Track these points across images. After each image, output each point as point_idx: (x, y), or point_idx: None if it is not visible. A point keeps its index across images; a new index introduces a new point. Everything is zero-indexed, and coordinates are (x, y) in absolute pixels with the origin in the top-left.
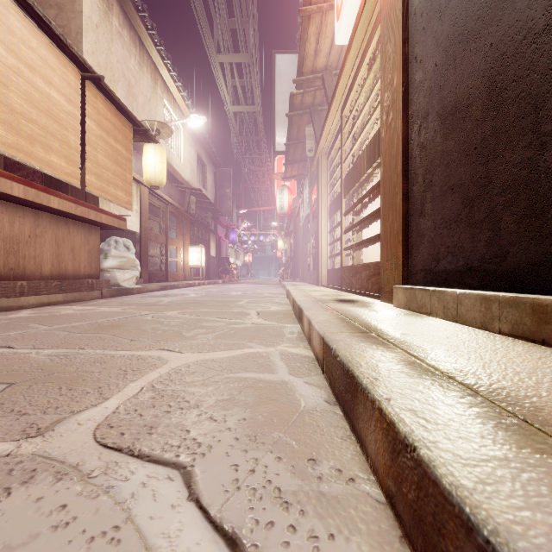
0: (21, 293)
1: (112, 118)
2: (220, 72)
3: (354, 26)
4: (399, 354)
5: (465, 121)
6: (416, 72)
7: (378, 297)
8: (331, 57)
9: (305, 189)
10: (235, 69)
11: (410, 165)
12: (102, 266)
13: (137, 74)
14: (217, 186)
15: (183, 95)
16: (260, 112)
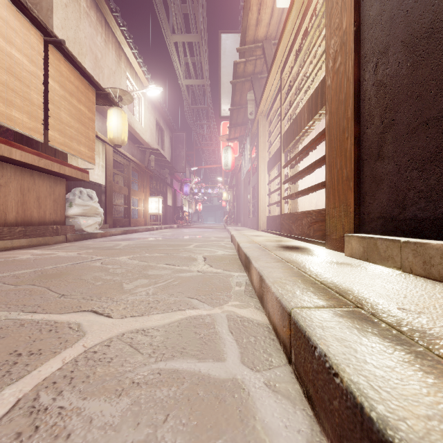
0: None
1: (75, 81)
2: (174, 51)
3: None
4: None
5: None
6: (370, 7)
7: (321, 243)
8: (271, 27)
9: (246, 147)
10: (187, 48)
11: (363, 107)
12: (67, 214)
13: (103, 50)
14: (173, 148)
15: (143, 70)
16: (208, 85)
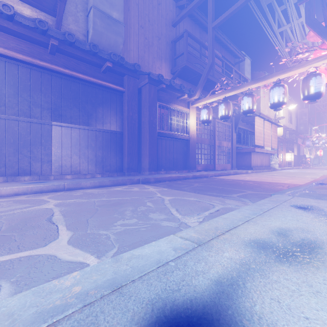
0: (263, 169)
1: (274, 128)
2: None
3: None
4: None
5: None
6: None
7: None
8: None
9: None
10: None
11: None
12: (270, 163)
13: None
14: (297, 119)
15: None
16: None
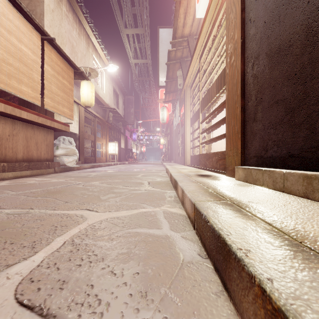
0: (3, 170)
1: (61, 64)
2: (126, 39)
3: (208, 5)
4: (257, 222)
5: (287, 56)
6: (250, 29)
7: (223, 173)
8: (193, 27)
9: (177, 108)
10: (135, 37)
11: (246, 89)
12: (55, 154)
13: (77, 40)
14: (125, 107)
15: (105, 53)
16: (150, 63)
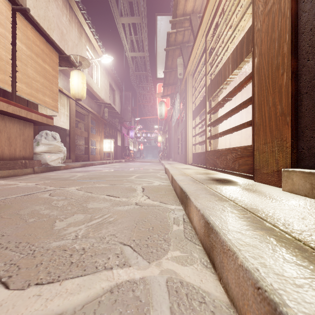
0: None
1: (41, 45)
2: (122, 30)
3: None
4: None
5: None
6: None
7: (248, 176)
8: (197, 2)
9: (176, 101)
10: (131, 28)
11: (302, 40)
12: (35, 151)
13: (68, 27)
14: (122, 103)
15: (99, 45)
16: (147, 56)
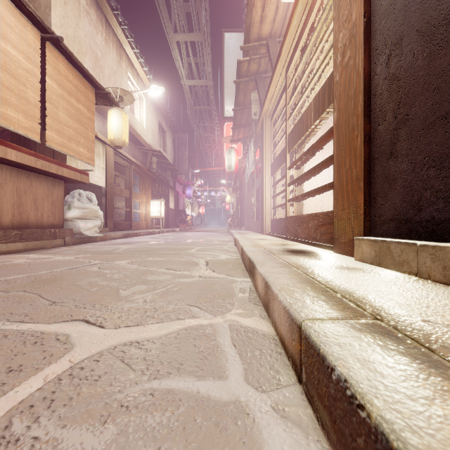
0: None
1: (74, 80)
2: (177, 50)
3: None
4: None
5: None
6: None
7: (329, 247)
8: (275, 24)
9: (250, 149)
10: (189, 47)
11: (374, 103)
12: (65, 217)
13: (103, 49)
14: (175, 150)
15: (145, 70)
16: (211, 86)
